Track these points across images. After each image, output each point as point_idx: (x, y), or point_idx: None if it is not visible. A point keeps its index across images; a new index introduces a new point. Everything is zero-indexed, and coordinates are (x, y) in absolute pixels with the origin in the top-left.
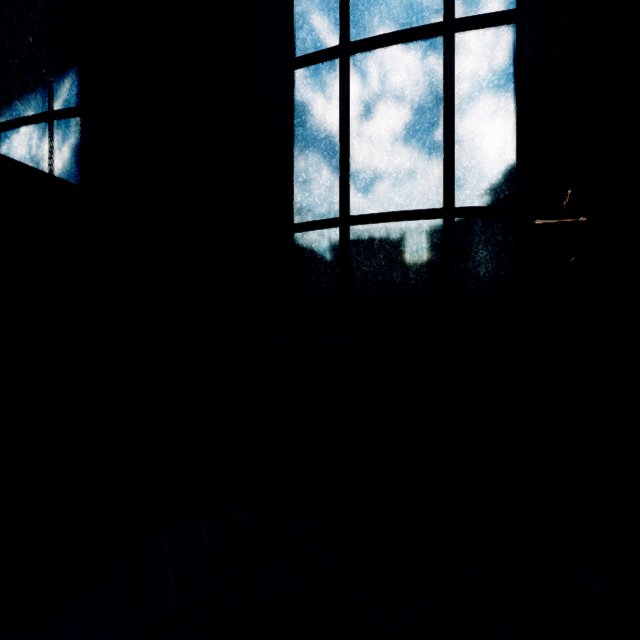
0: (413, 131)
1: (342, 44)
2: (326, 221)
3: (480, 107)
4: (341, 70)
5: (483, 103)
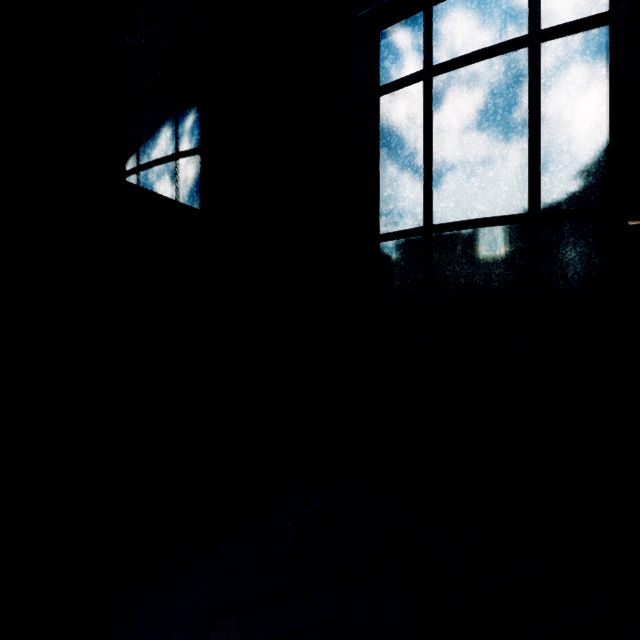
0: (496, 141)
1: (425, 69)
2: (410, 230)
3: (568, 112)
4: (424, 92)
5: (571, 108)
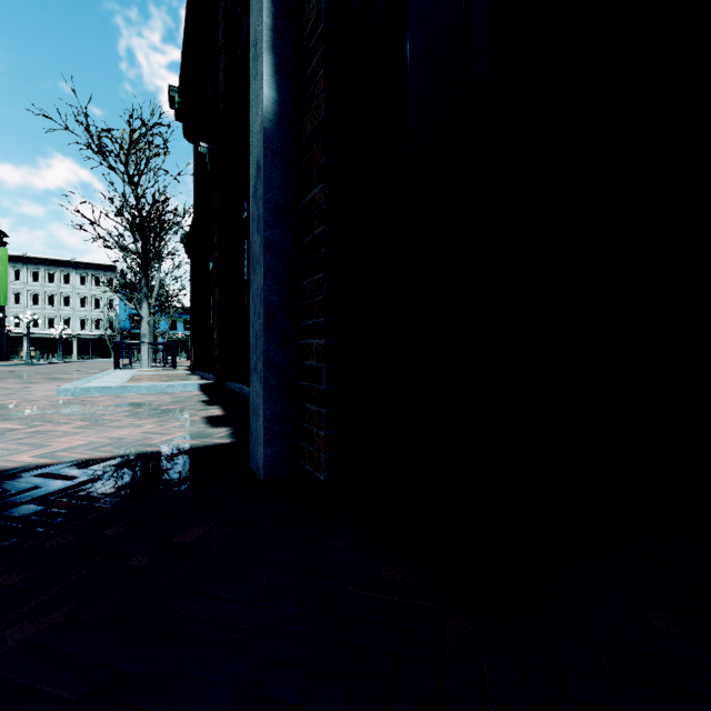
0: None
1: None
2: None
3: None
4: None
5: None
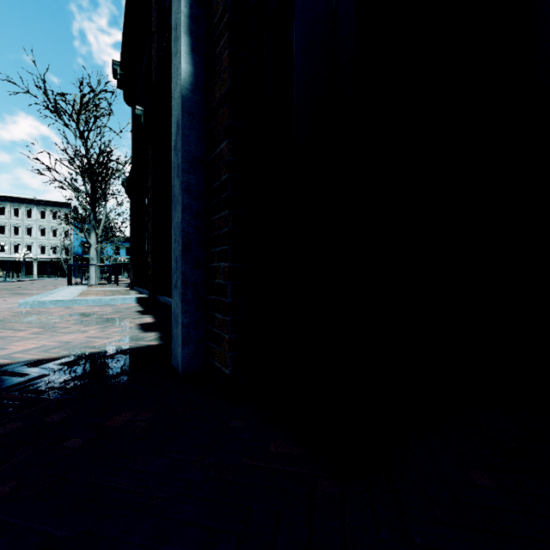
0: None
1: None
2: None
3: None
4: None
5: None
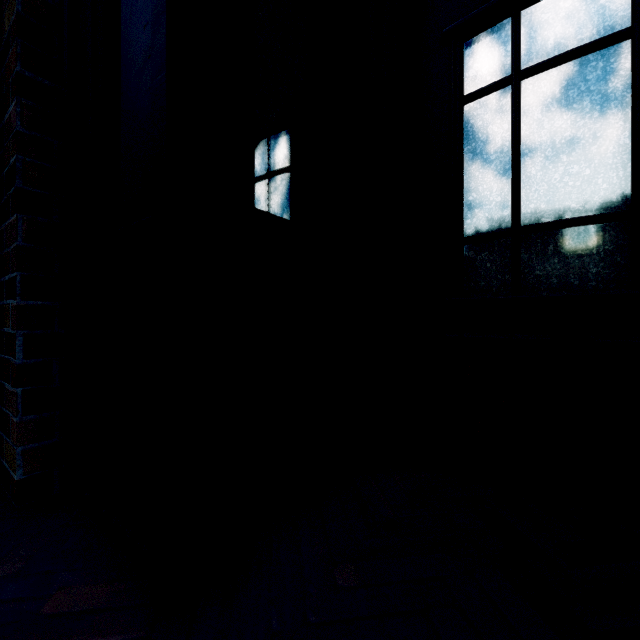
0: (593, 139)
1: (513, 74)
2: (497, 233)
3: None
4: (512, 97)
5: None
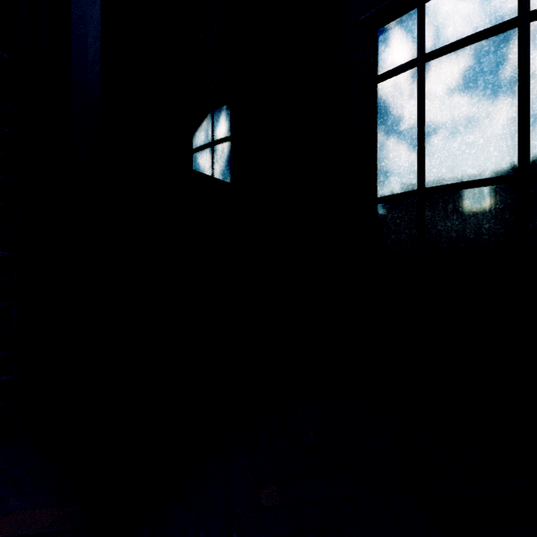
0: (486, 113)
1: (419, 57)
2: (405, 193)
3: None
4: (418, 77)
5: None
